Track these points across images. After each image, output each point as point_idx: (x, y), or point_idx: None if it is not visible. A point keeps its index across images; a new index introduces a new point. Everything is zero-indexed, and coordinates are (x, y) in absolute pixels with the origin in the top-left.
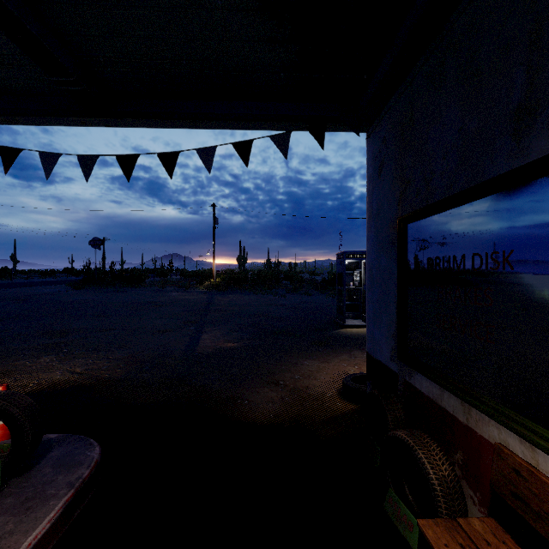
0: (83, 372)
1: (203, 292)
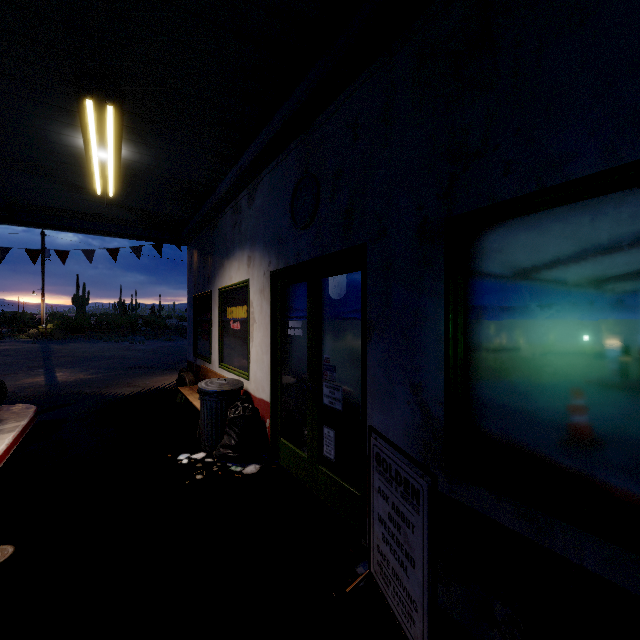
0: None
1: (28, 341)
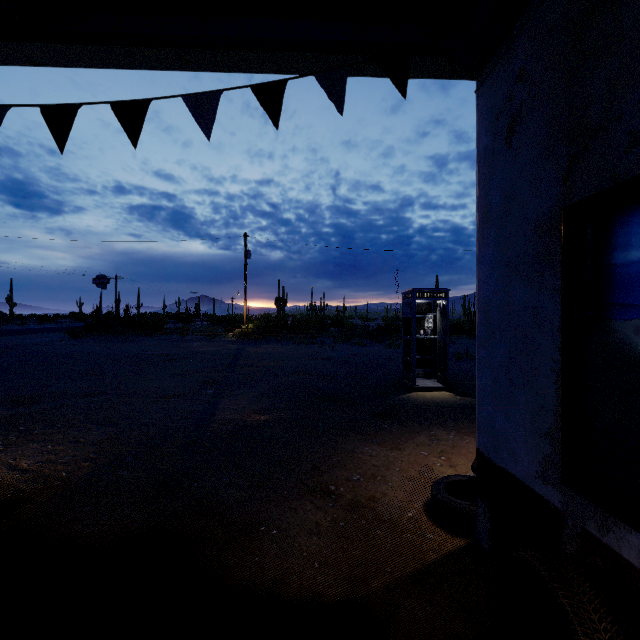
0: (30, 468)
1: (232, 341)
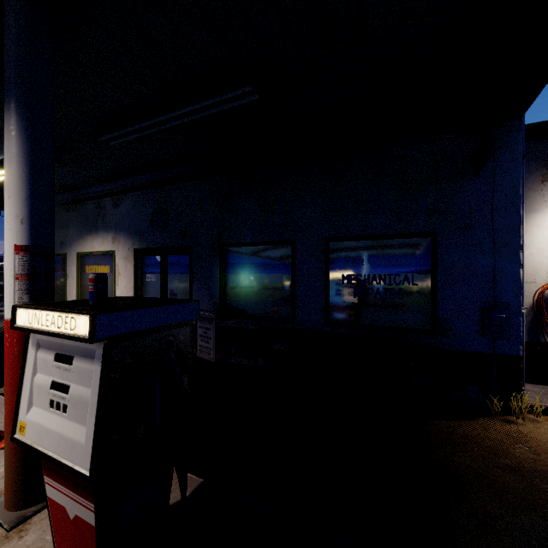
0: None
1: None
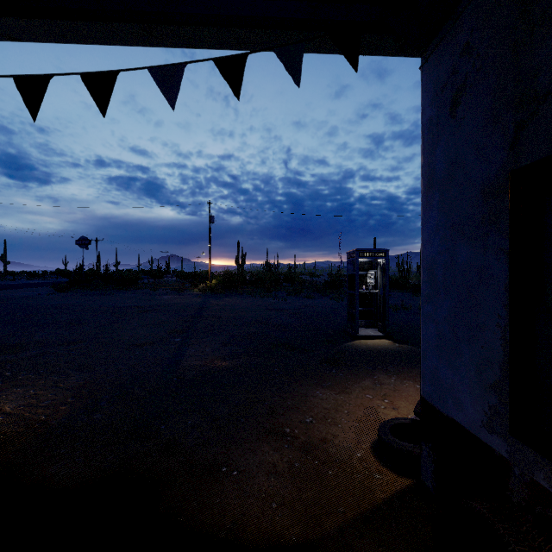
0: (12, 412)
1: (198, 294)
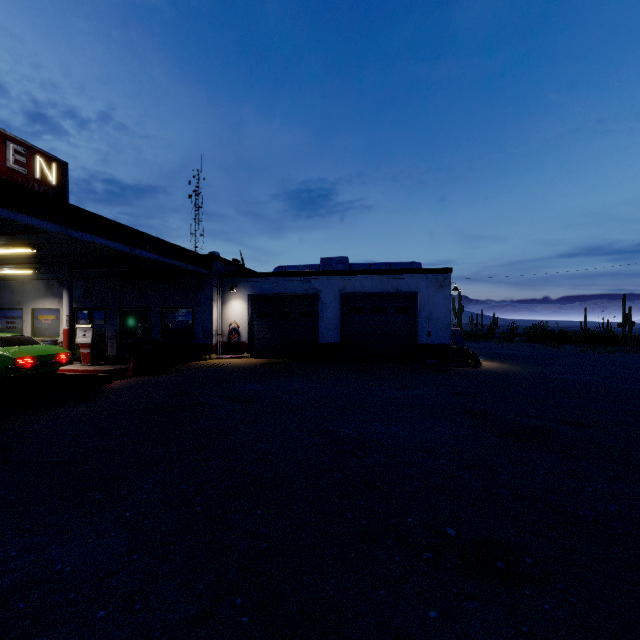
0: None
1: None
